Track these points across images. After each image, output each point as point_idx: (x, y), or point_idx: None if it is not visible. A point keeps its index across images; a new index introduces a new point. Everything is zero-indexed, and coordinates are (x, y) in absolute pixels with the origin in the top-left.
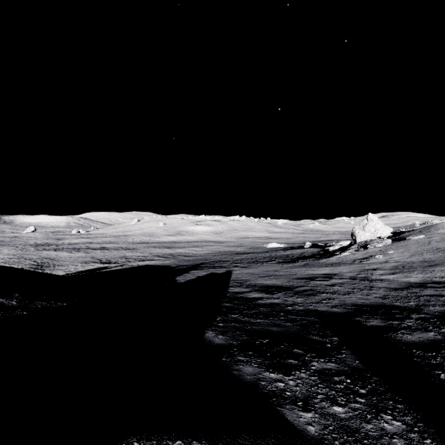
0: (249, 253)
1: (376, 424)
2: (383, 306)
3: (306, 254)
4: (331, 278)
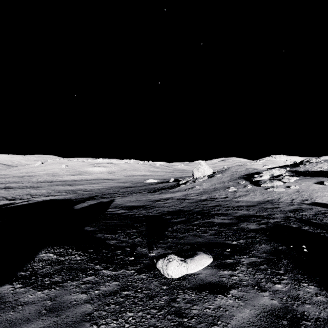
0: (133, 187)
1: (133, 240)
2: (179, 210)
3: (167, 186)
4: (167, 200)
